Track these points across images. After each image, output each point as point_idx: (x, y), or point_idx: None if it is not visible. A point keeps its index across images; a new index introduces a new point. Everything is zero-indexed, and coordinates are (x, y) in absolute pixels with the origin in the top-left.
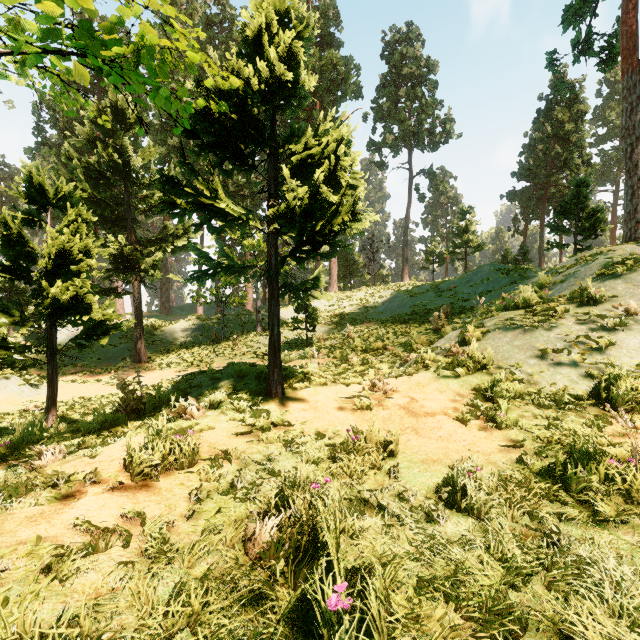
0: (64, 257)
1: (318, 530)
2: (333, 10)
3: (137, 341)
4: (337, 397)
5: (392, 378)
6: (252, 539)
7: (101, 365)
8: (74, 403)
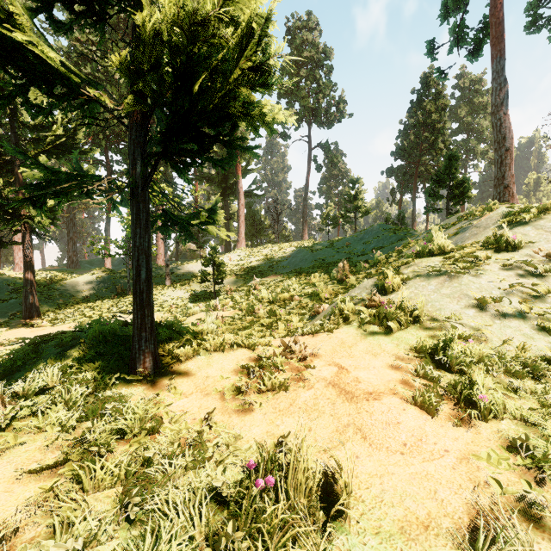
0: None
1: None
2: None
3: (27, 295)
4: (237, 369)
5: (308, 336)
6: None
7: None
8: None
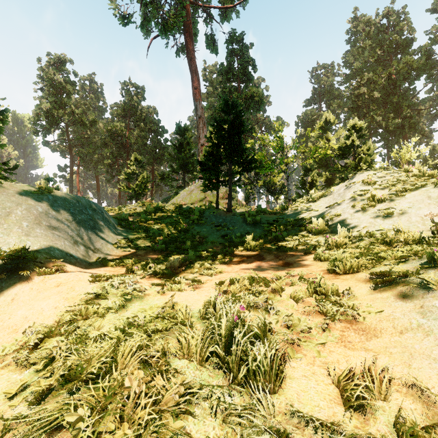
0: (312, 183)
1: None
2: None
3: None
4: None
5: None
6: None
7: None
8: None
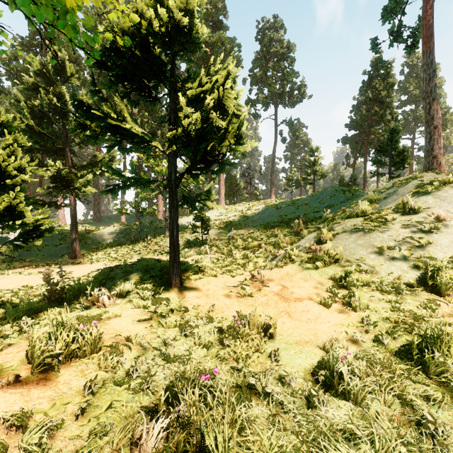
0: (1, 173)
1: (205, 443)
2: (221, 3)
3: (73, 242)
4: (225, 286)
5: (267, 270)
6: (138, 446)
7: (45, 260)
8: (18, 291)
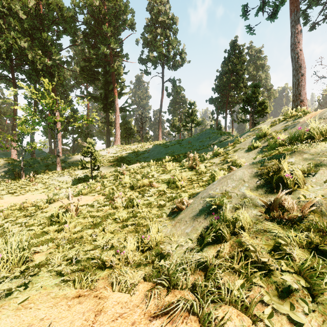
0: None
1: None
2: None
3: None
4: None
5: None
6: None
7: None
8: None
